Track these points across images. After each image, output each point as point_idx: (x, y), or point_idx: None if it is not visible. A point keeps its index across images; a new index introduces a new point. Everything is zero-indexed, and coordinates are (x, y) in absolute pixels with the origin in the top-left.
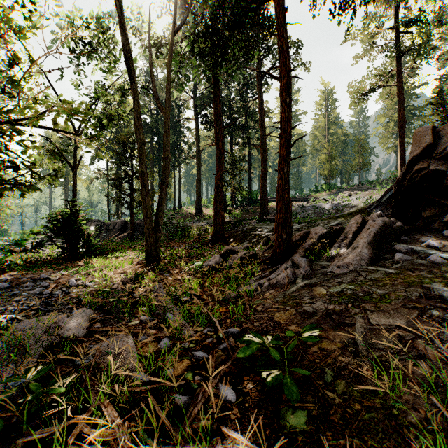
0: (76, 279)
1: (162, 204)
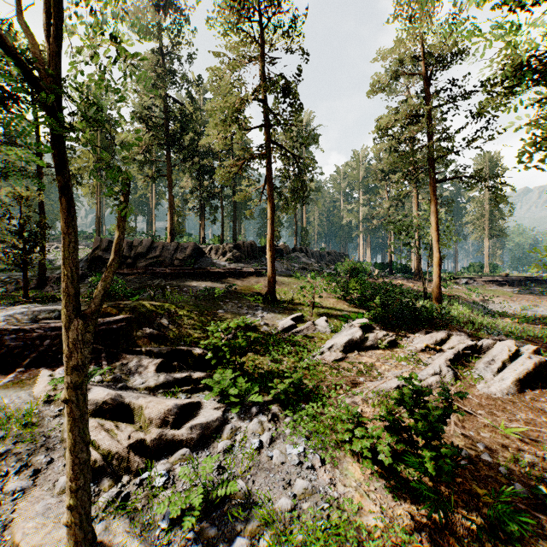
0: None
1: None
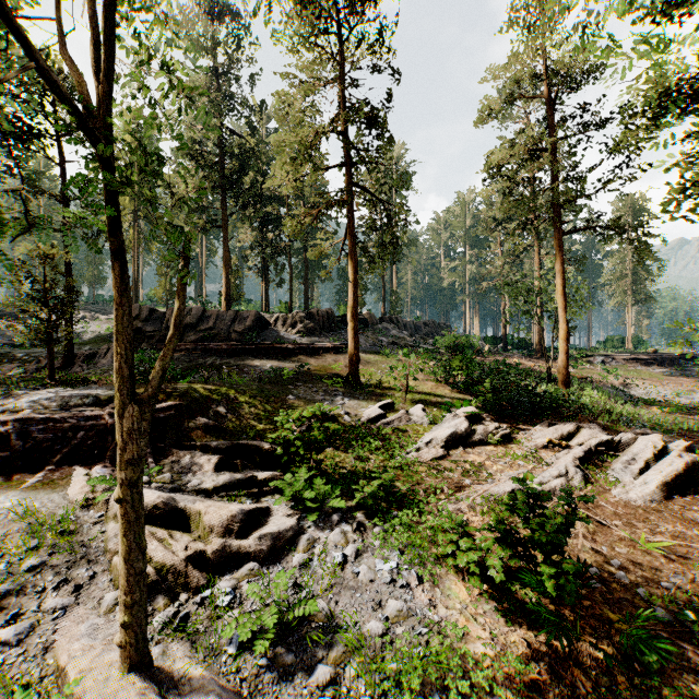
0: None
1: None
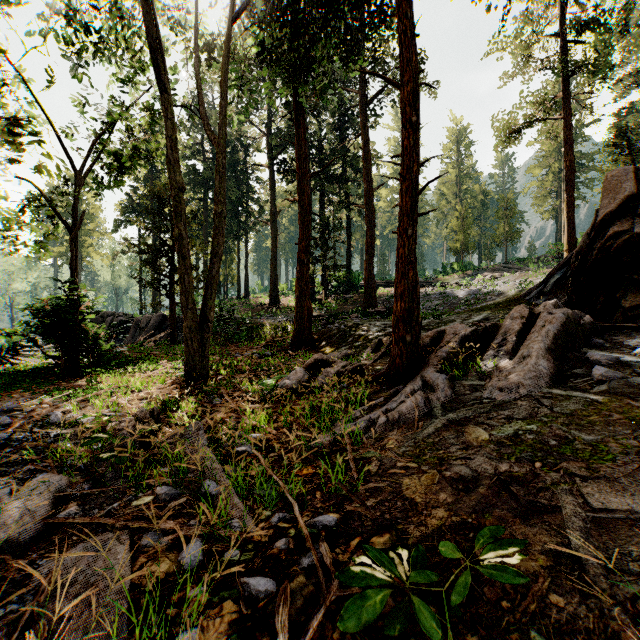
0: (65, 411)
1: (213, 287)
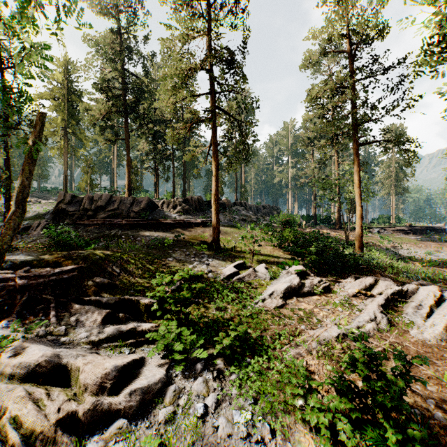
0: None
1: None
